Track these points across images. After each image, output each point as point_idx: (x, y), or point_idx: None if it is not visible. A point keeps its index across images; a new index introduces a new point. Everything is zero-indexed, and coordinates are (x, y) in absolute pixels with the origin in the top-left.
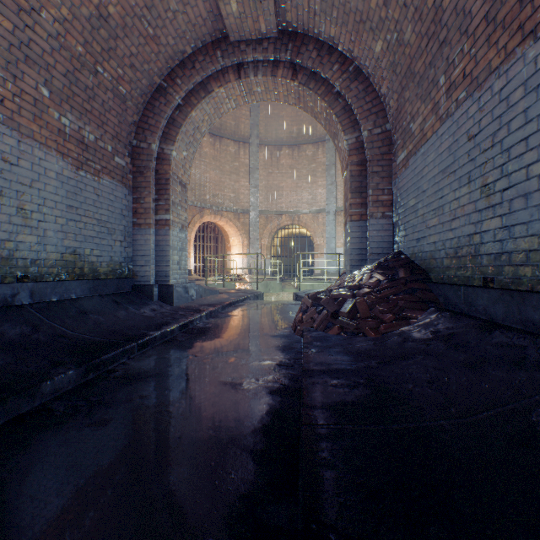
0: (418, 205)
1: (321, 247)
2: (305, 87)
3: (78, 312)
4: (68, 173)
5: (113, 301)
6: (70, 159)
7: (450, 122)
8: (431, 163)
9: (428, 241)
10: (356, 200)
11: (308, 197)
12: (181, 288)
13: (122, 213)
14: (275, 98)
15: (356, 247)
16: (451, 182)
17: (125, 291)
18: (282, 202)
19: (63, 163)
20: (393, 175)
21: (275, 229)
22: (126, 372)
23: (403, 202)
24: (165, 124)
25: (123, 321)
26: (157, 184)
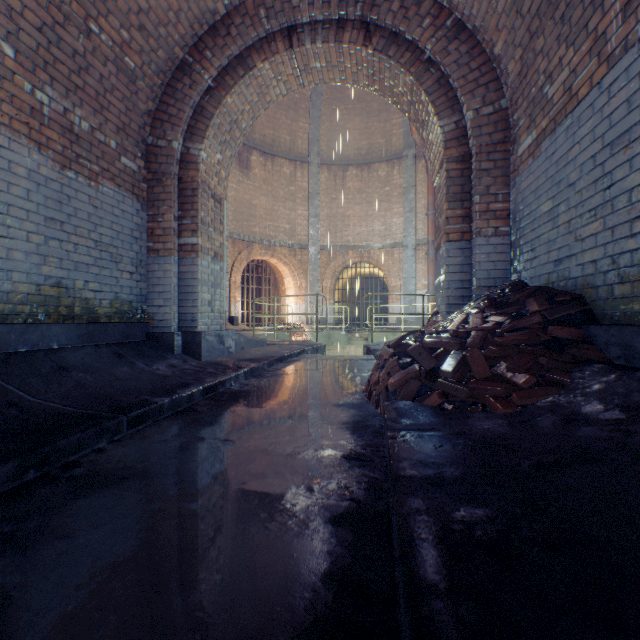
0: (558, 208)
1: (397, 290)
2: (382, 55)
3: (54, 368)
4: (48, 172)
5: (114, 353)
6: (51, 152)
7: (631, 57)
8: (587, 136)
9: (579, 261)
10: (455, 211)
11: (380, 227)
12: (214, 337)
13: (133, 235)
14: (340, 77)
15: (455, 279)
16: (634, 156)
17: (136, 340)
18: (348, 234)
19: (40, 157)
20: (511, 174)
21: (340, 267)
22: (93, 468)
23: (529, 209)
24: (191, 114)
25: (121, 382)
26: (180, 196)
